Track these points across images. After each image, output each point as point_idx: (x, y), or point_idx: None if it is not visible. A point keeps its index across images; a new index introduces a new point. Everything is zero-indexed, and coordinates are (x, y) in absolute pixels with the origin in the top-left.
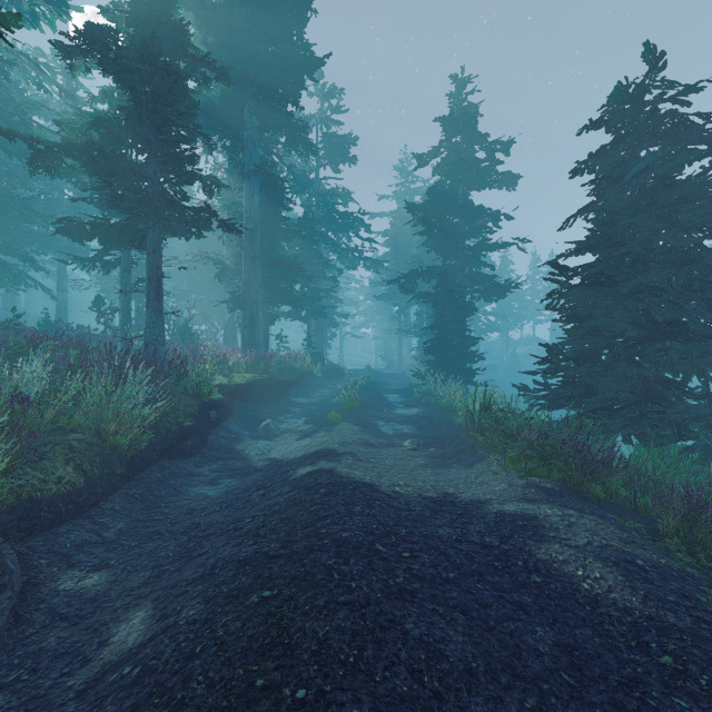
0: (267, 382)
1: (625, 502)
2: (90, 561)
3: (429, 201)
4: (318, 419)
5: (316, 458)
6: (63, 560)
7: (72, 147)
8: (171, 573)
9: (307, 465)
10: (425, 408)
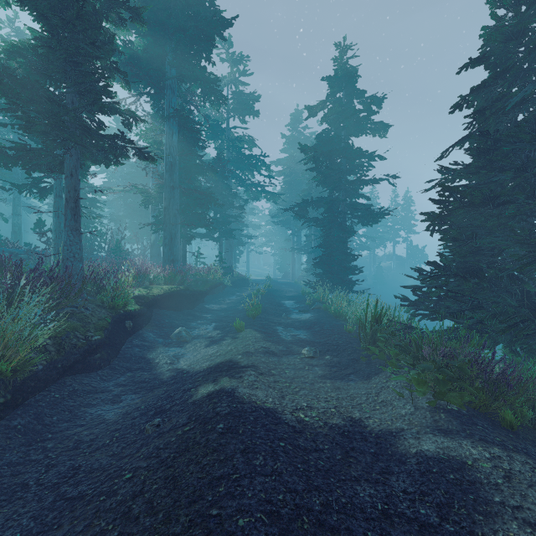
0: (182, 292)
1: None
2: None
3: (318, 145)
4: (226, 325)
5: (219, 373)
6: None
7: None
8: None
9: (209, 382)
10: (316, 314)
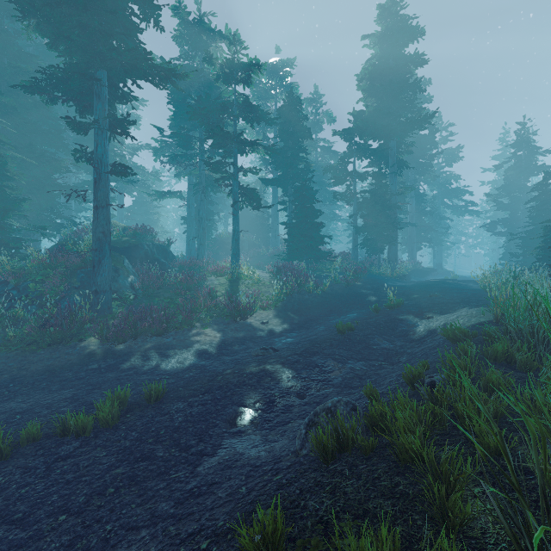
0: (420, 270)
1: None
2: None
3: (503, 186)
4: None
5: None
6: None
7: None
8: None
9: None
10: None
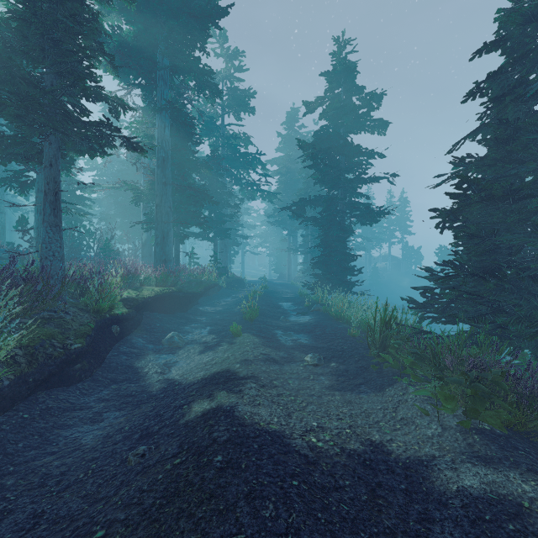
0: (175, 294)
1: None
2: None
3: (316, 142)
4: (221, 329)
5: (215, 386)
6: None
7: None
8: None
9: (204, 398)
10: (316, 316)
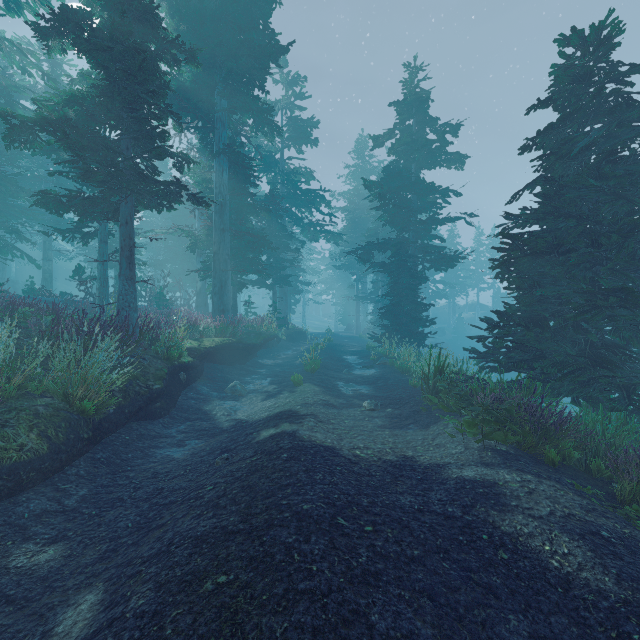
0: (235, 345)
1: (575, 462)
2: (47, 532)
3: (385, 179)
4: (282, 380)
5: (279, 420)
6: (19, 532)
7: (46, 122)
8: (128, 547)
9: (270, 427)
10: (381, 369)
